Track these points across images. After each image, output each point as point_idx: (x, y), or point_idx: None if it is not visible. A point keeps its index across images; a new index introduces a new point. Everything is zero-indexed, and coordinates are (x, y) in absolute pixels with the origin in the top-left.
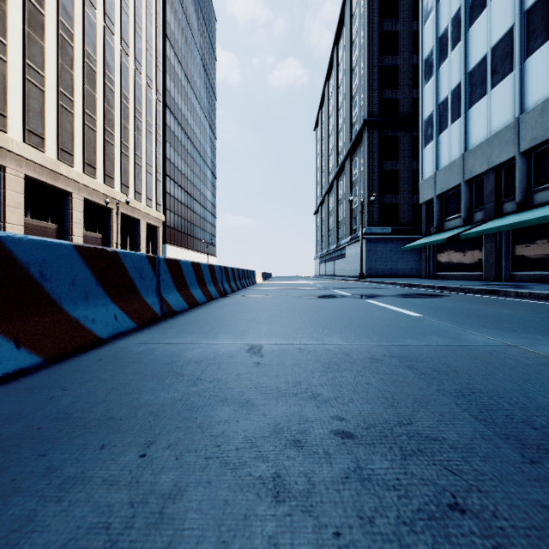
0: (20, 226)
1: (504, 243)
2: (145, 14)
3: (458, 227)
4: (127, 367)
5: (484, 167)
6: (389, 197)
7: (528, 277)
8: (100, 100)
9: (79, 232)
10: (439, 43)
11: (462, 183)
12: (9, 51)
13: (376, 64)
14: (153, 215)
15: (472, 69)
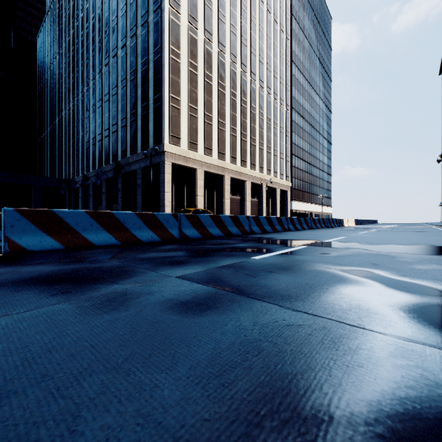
0: (229, 200)
1: None
2: (279, 62)
3: None
4: (283, 233)
5: None
6: None
7: None
8: (257, 128)
9: (248, 200)
10: None
11: None
12: (226, 125)
13: None
14: (284, 184)
15: None
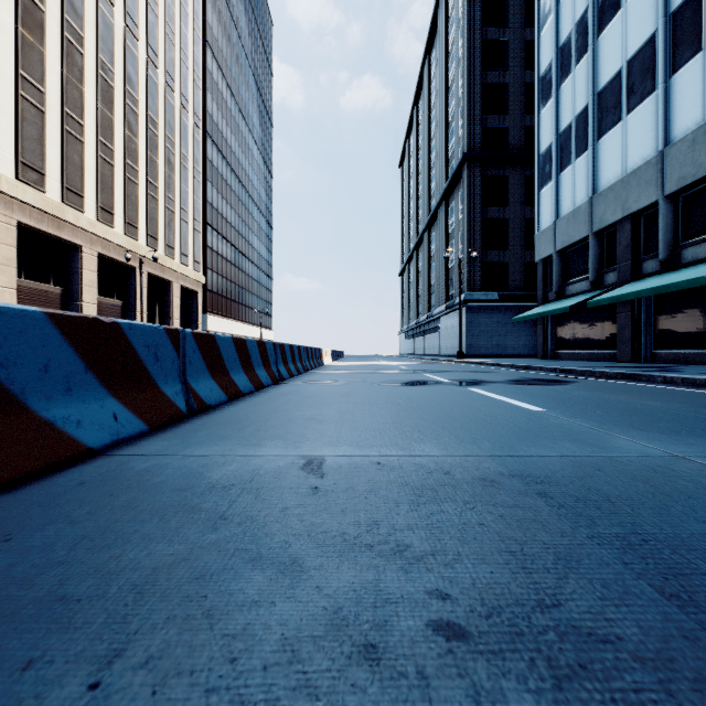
0: (11, 289)
1: (644, 312)
2: (179, 13)
3: (584, 292)
4: (117, 497)
5: (618, 215)
6: (496, 254)
7: (675, 357)
8: (120, 125)
9: (91, 298)
10: (560, 55)
11: (590, 235)
12: None
13: (478, 82)
14: (190, 276)
15: (602, 89)
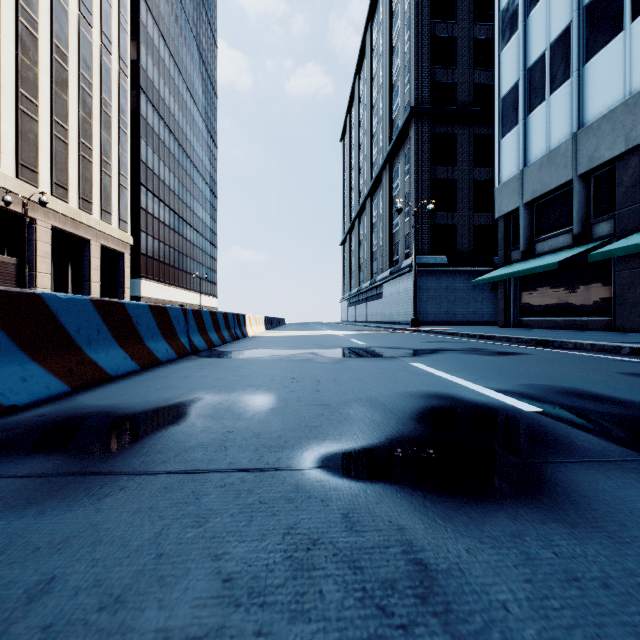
0: None
1: None
2: None
3: (563, 249)
4: None
5: (618, 148)
6: (444, 216)
7: None
8: (9, 45)
9: None
10: None
11: (574, 178)
12: None
13: (426, 33)
14: (114, 235)
15: None
